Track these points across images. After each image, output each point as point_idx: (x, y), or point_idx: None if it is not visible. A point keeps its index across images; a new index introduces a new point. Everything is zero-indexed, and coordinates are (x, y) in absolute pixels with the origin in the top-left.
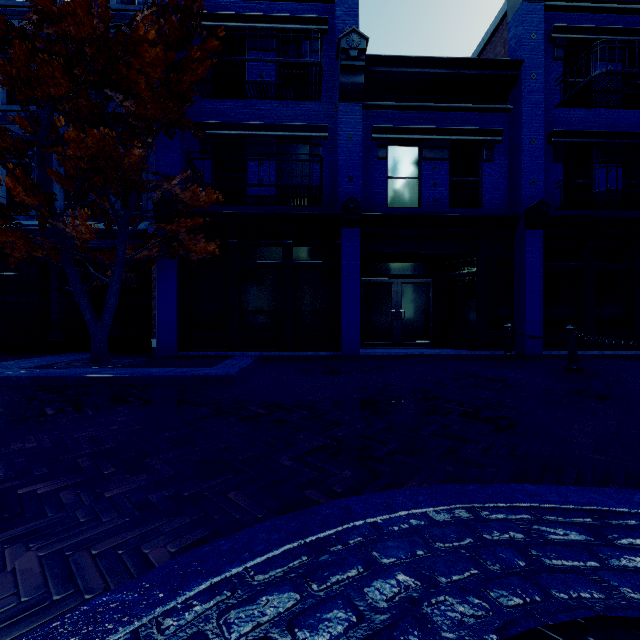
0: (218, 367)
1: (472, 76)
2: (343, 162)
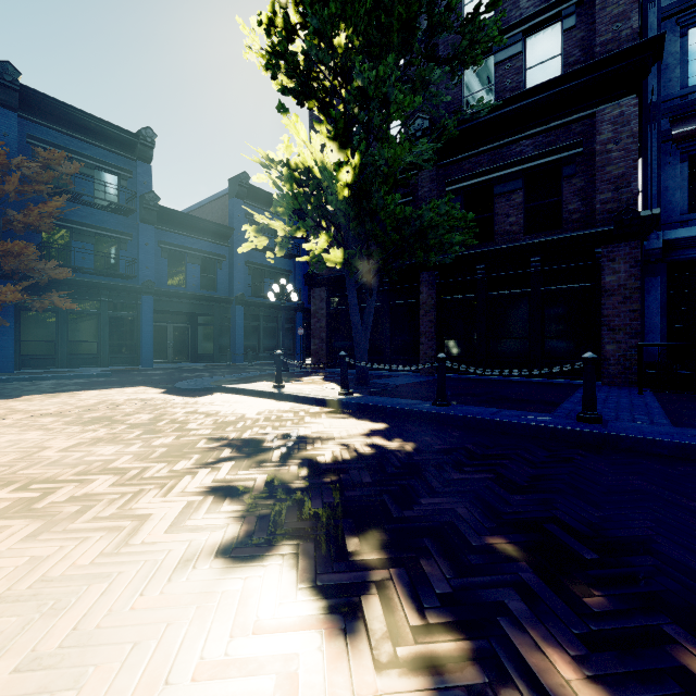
0: (89, 372)
1: (213, 228)
2: (143, 257)
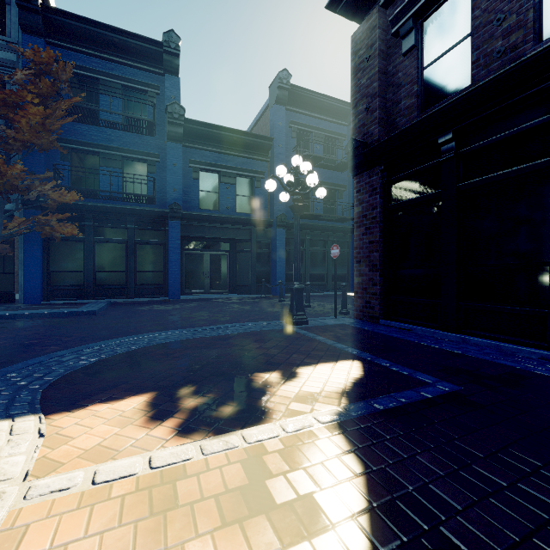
0: (83, 308)
1: (247, 140)
2: (170, 179)
